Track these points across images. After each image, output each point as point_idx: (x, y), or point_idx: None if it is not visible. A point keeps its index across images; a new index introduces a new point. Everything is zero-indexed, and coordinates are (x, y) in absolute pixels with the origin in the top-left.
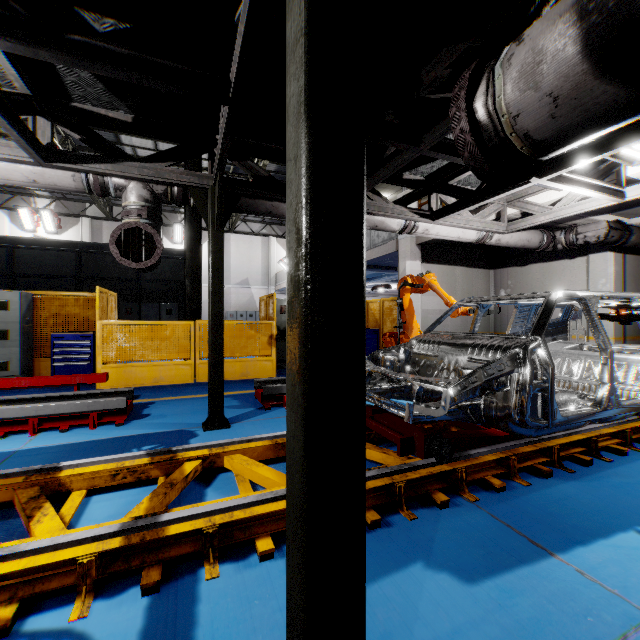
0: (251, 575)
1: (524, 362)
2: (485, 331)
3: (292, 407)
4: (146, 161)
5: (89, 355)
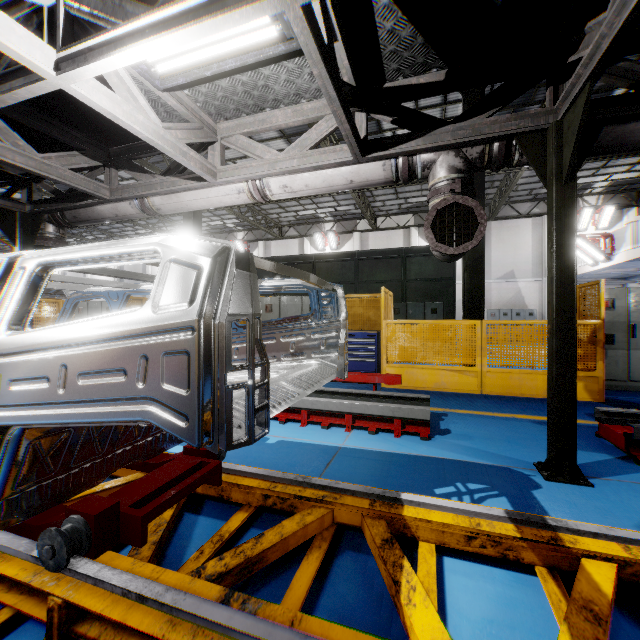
0: None
1: None
2: None
3: None
4: (460, 120)
5: (374, 353)
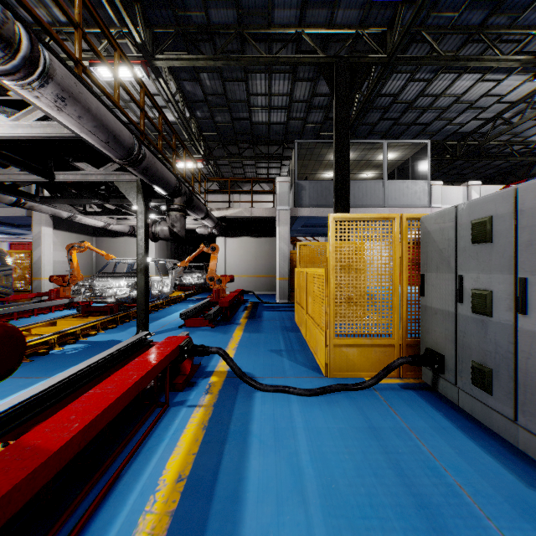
0: (96, 337)
1: None
2: (91, 275)
3: (141, 279)
4: None
5: None
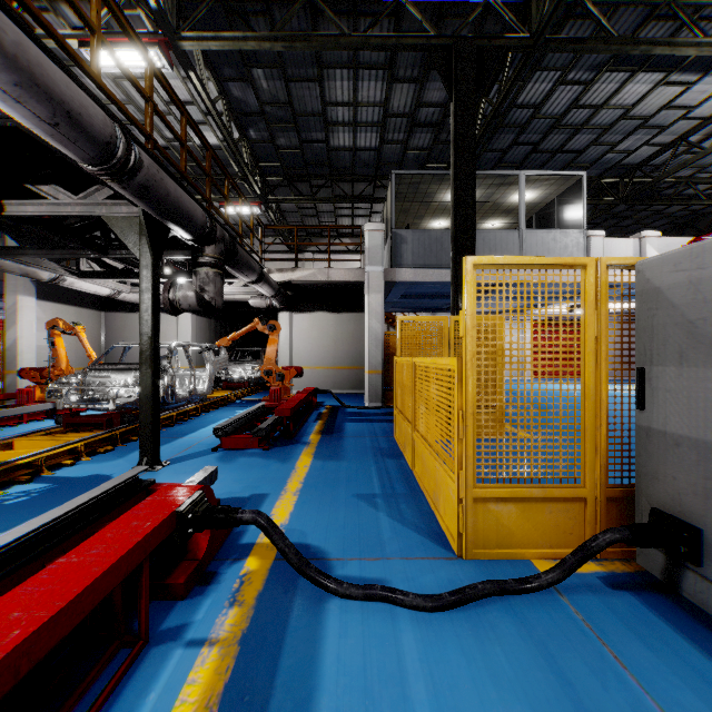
0: (73, 469)
1: (165, 375)
2: None
3: (145, 375)
4: None
5: None
